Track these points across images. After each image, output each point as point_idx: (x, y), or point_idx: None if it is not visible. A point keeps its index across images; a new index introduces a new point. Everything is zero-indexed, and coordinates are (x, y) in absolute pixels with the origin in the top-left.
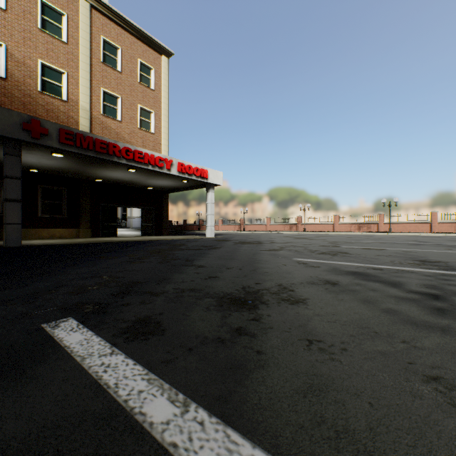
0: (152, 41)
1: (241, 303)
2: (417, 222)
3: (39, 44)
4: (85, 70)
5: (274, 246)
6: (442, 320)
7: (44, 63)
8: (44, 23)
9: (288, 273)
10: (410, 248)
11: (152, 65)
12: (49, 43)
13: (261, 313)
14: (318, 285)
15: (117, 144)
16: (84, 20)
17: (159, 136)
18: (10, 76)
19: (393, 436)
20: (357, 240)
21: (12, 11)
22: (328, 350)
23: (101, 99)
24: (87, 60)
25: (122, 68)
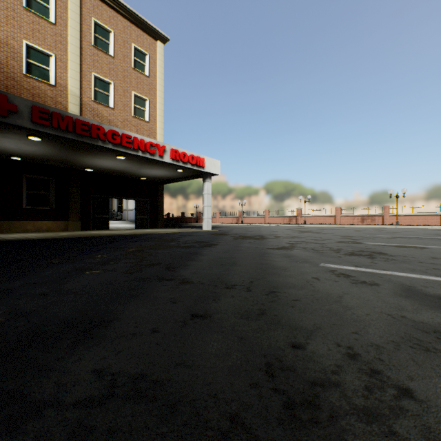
0: (146, 25)
1: None
2: (426, 214)
3: (24, 24)
4: (75, 53)
5: (282, 242)
6: None
7: (29, 44)
8: (30, 1)
9: (337, 302)
10: None
11: (147, 51)
12: (35, 23)
13: None
14: None
15: (102, 127)
16: (73, 0)
17: (154, 125)
18: None
19: None
20: (371, 234)
21: None
22: None
23: (92, 84)
24: (76, 43)
25: (114, 53)
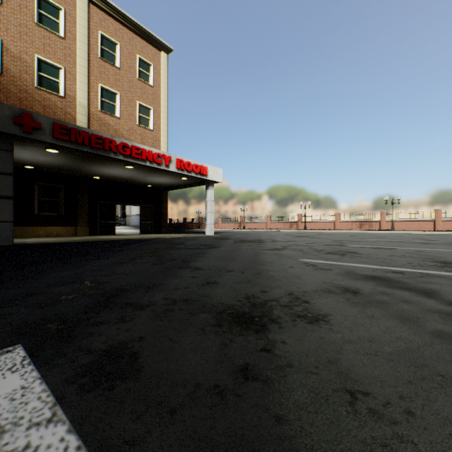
0: (151, 37)
1: (245, 322)
2: (420, 220)
3: (36, 39)
4: (83, 65)
5: (276, 244)
6: None
7: (41, 58)
8: (41, 17)
9: (297, 277)
10: (421, 247)
11: (151, 61)
12: (46, 38)
13: (273, 338)
14: (336, 294)
15: (114, 140)
16: (82, 15)
17: (158, 133)
18: (5, 71)
19: None
20: (361, 238)
21: (8, 5)
22: (385, 416)
23: (99, 95)
24: (84, 56)
25: (120, 64)
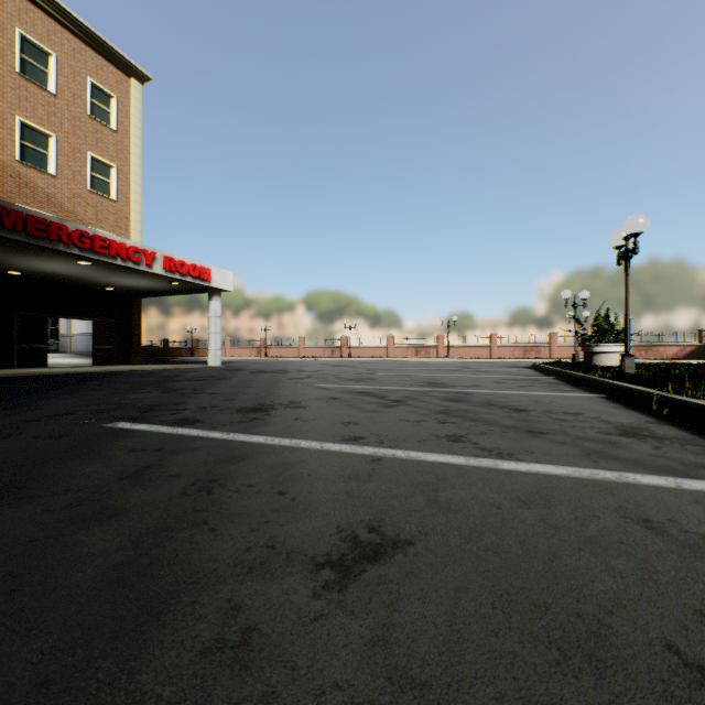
0: (113, 53)
1: (257, 410)
2: (477, 346)
3: None
4: None
5: (302, 374)
6: (383, 409)
7: None
8: None
9: (303, 394)
10: (442, 373)
11: (114, 92)
12: None
13: (271, 413)
14: (323, 400)
15: (65, 225)
16: None
17: (125, 206)
18: None
19: (314, 431)
20: (403, 367)
21: None
22: (305, 420)
23: (17, 135)
24: None
25: (57, 89)
